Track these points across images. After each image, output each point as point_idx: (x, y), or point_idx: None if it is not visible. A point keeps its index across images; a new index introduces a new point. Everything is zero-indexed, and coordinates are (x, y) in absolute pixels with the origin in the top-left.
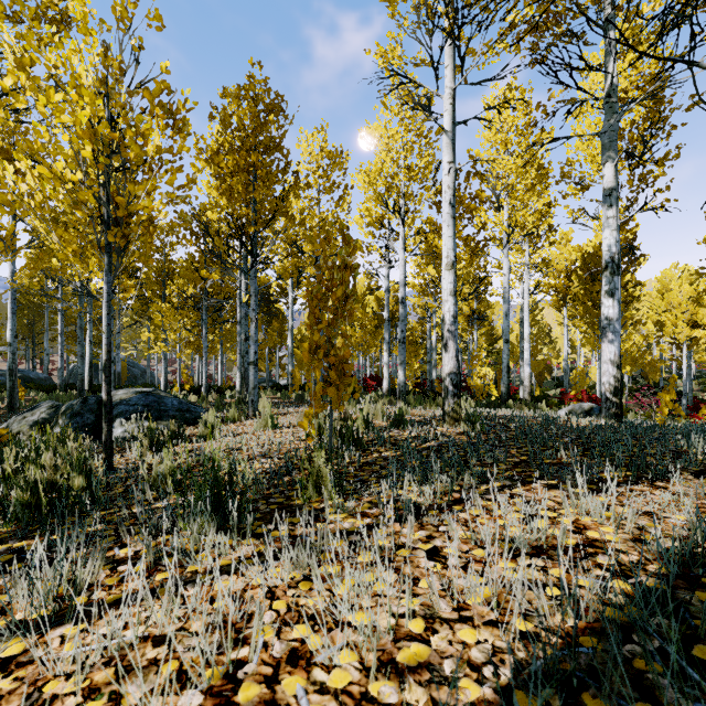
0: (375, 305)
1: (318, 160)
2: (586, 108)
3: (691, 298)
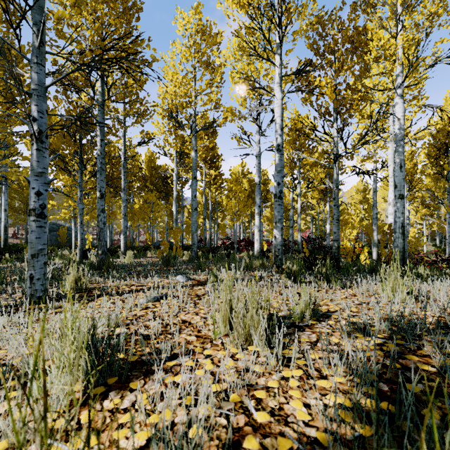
0: (247, 185)
1: (192, 33)
2: None
3: None
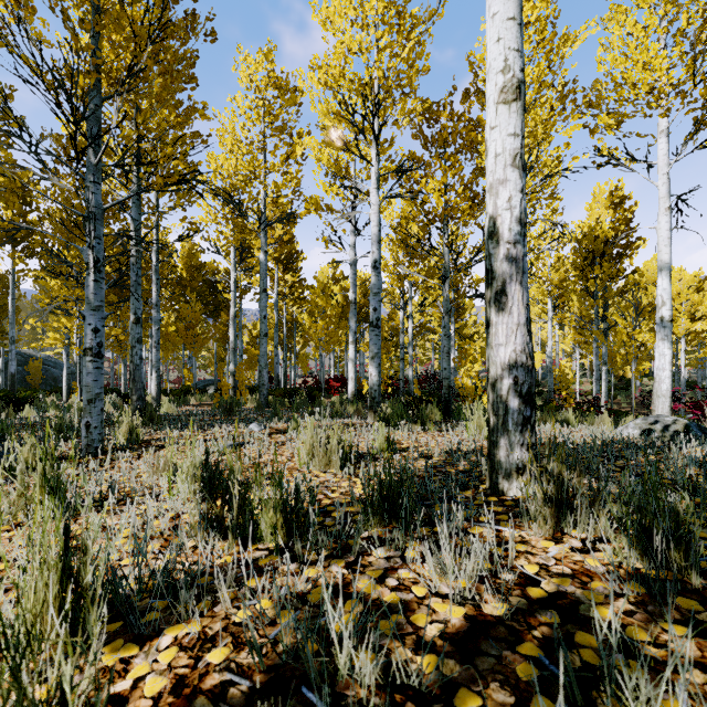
0: (340, 296)
1: (261, 88)
2: (625, 7)
3: (691, 287)
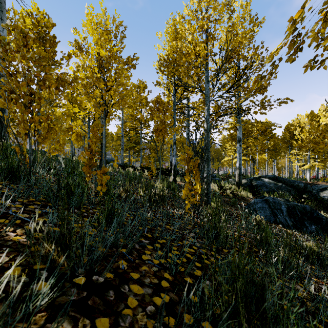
0: None
1: None
2: None
3: None
